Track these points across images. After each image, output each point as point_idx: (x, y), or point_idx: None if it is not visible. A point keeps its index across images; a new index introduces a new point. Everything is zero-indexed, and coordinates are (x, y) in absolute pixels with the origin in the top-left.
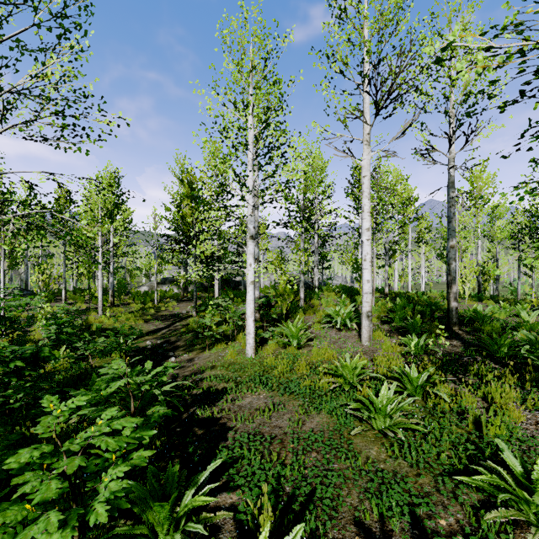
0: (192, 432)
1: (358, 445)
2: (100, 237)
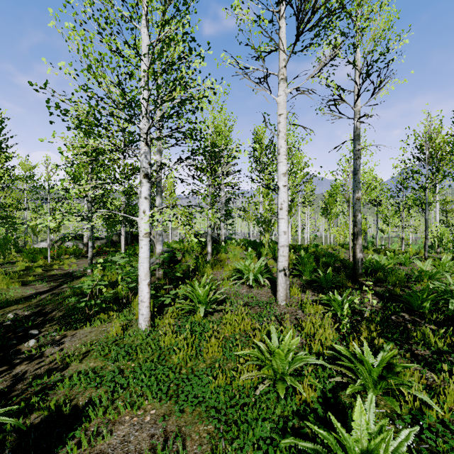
0: None
1: None
2: None
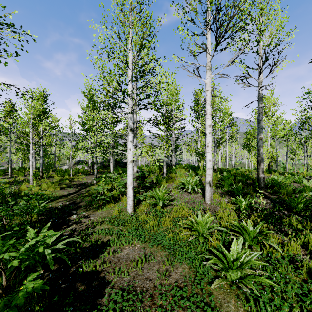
0: (74, 288)
1: (217, 298)
2: (31, 133)
